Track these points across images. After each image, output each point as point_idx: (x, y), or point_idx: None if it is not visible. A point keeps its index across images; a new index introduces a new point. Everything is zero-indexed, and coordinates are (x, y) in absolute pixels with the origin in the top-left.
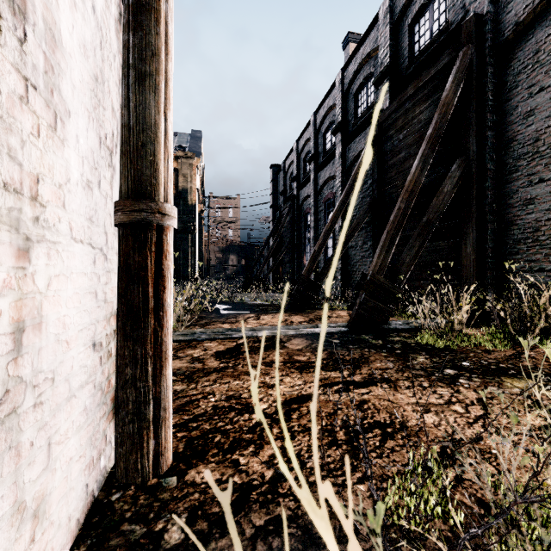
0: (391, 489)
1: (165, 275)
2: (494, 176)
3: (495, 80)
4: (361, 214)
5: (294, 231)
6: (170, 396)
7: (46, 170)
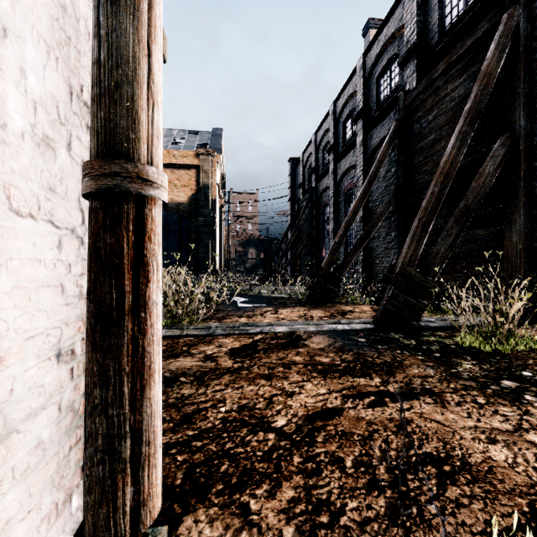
0: None
1: (149, 262)
2: None
3: None
4: (385, 203)
5: (312, 223)
6: (158, 424)
7: None
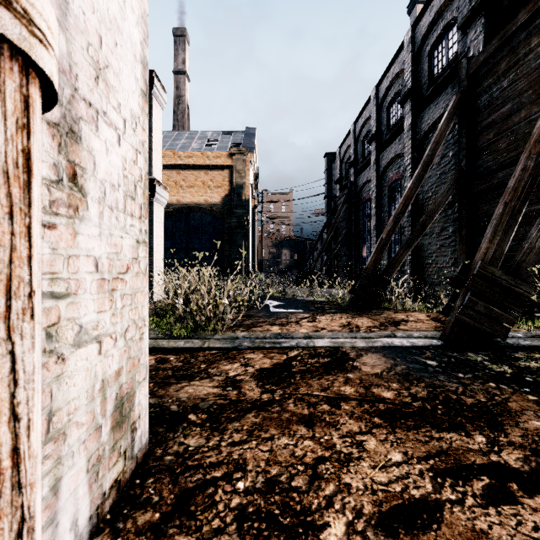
0: None
1: None
2: None
3: None
4: (442, 192)
5: (350, 221)
6: None
7: None
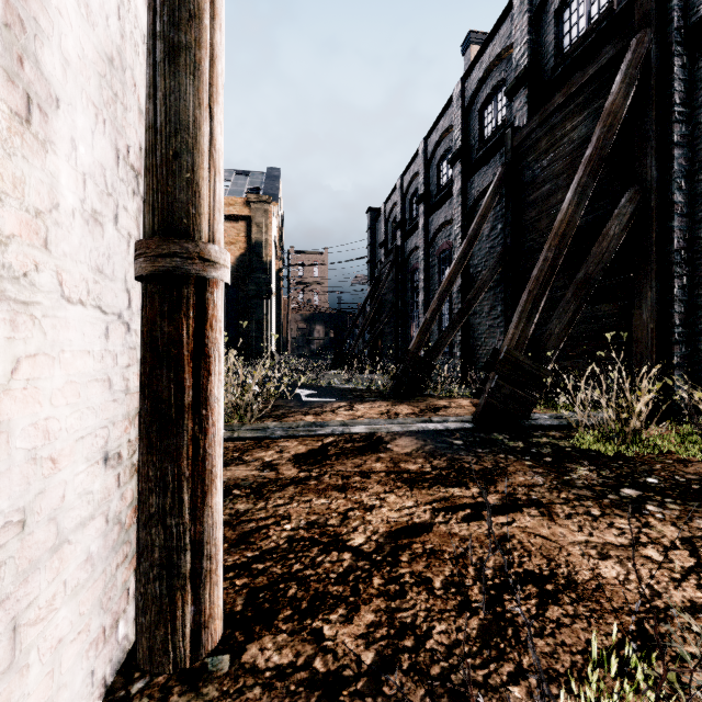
0: (565, 698)
1: (211, 353)
2: (683, 212)
3: (684, 76)
4: (488, 270)
5: (397, 293)
6: (219, 536)
7: (7, 184)
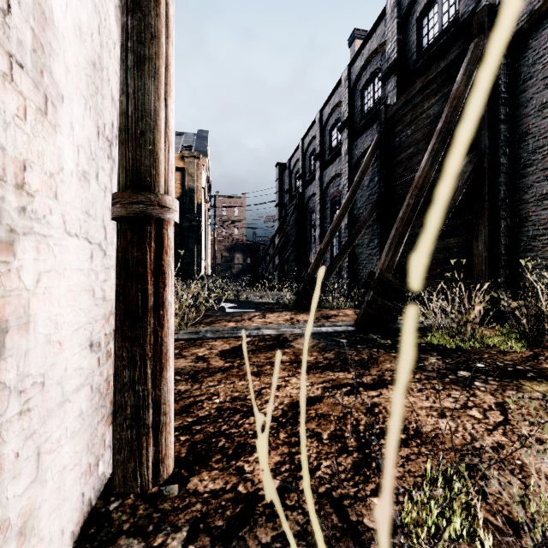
0: (408, 503)
1: (166, 271)
2: (507, 171)
3: (508, 72)
4: (367, 212)
5: (299, 229)
6: (171, 400)
7: (34, 156)
